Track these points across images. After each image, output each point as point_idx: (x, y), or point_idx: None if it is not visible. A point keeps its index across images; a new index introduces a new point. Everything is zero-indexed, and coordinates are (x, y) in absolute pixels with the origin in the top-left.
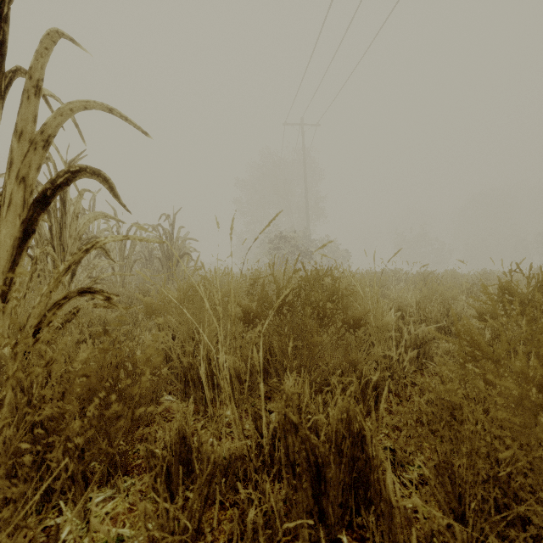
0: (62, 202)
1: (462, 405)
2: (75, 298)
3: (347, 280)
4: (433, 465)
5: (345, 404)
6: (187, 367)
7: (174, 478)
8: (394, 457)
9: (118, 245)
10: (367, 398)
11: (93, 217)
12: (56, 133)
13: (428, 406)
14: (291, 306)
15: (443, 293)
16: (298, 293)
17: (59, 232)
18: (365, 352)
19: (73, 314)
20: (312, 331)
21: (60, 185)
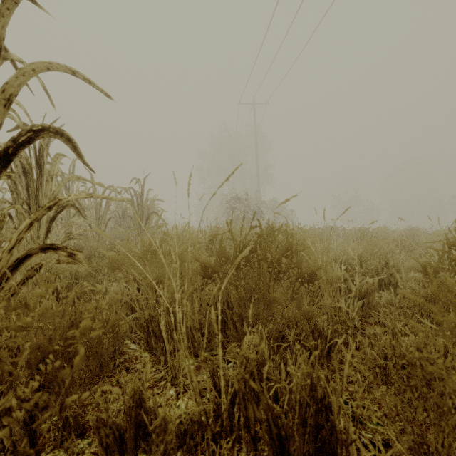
0: (38, 165)
1: (445, 378)
2: (38, 254)
3: (298, 236)
4: (406, 439)
5: (309, 369)
6: (148, 320)
7: (128, 445)
8: (352, 413)
9: (94, 205)
10: (332, 362)
11: (67, 179)
12: (18, 92)
13: (379, 358)
14: (247, 261)
15: (381, 248)
16: (254, 249)
17: (36, 192)
18: (315, 303)
19: (35, 270)
20: (268, 285)
21: (22, 143)
